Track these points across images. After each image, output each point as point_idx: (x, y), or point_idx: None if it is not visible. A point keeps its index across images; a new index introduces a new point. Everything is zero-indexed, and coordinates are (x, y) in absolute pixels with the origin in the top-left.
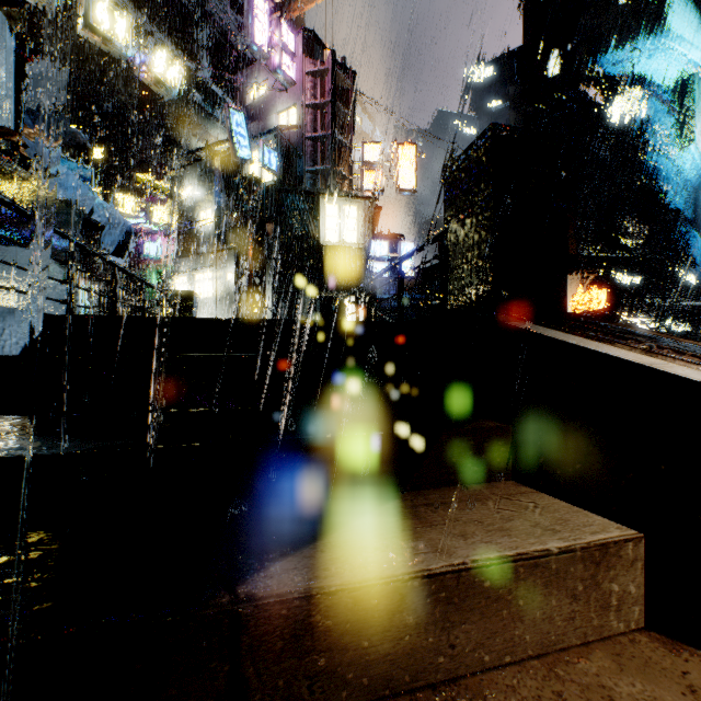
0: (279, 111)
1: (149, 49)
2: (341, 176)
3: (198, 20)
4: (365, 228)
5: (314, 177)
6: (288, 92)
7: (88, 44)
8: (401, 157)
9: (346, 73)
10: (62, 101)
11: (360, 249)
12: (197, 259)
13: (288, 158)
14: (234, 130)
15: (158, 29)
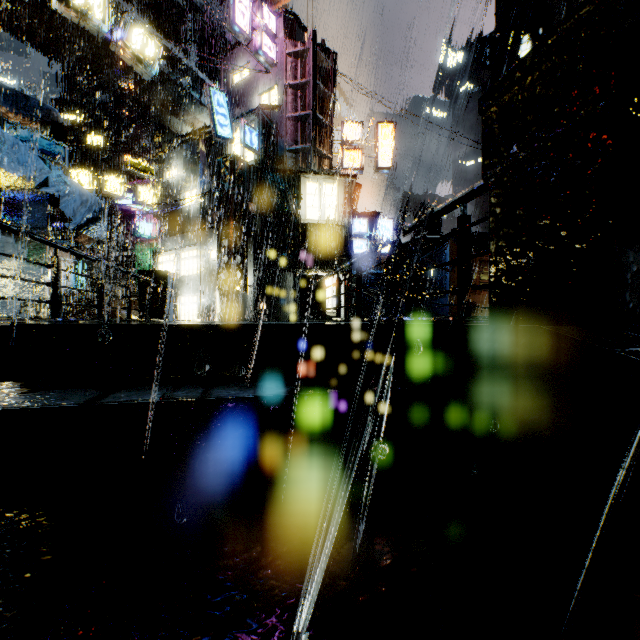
0: (261, 92)
1: (127, 25)
2: (321, 155)
3: (186, 10)
4: (345, 205)
5: (295, 157)
6: (270, 73)
7: (80, 34)
8: (380, 135)
9: (326, 54)
10: (65, 93)
11: (341, 226)
12: (183, 237)
13: (269, 137)
14: (215, 110)
15: (149, 20)
